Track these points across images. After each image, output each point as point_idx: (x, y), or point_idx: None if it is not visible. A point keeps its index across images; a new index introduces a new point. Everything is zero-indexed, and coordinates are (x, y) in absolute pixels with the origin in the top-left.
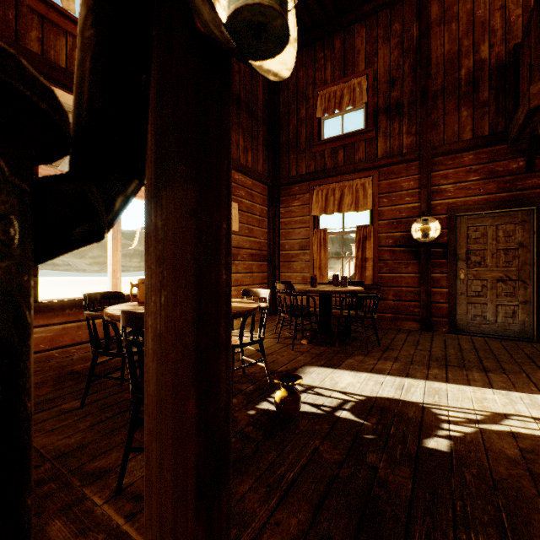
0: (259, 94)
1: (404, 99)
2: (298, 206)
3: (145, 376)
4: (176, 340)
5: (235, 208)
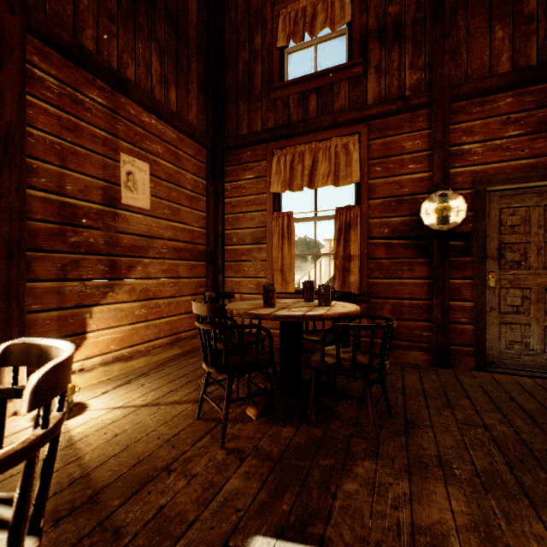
0: (191, 4)
1: (407, 15)
2: (250, 179)
3: None
4: None
5: (144, 171)
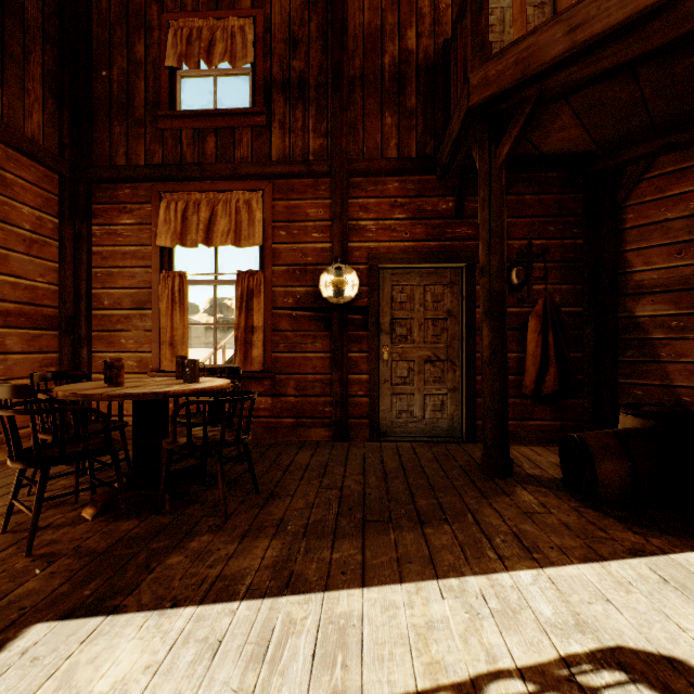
0: None
1: (311, 76)
2: (130, 225)
3: None
4: None
5: None
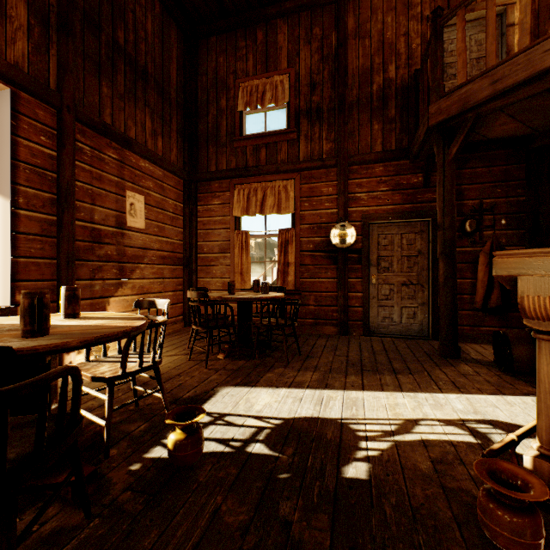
0: (172, 72)
1: (324, 104)
2: (218, 204)
3: None
4: None
5: (141, 201)
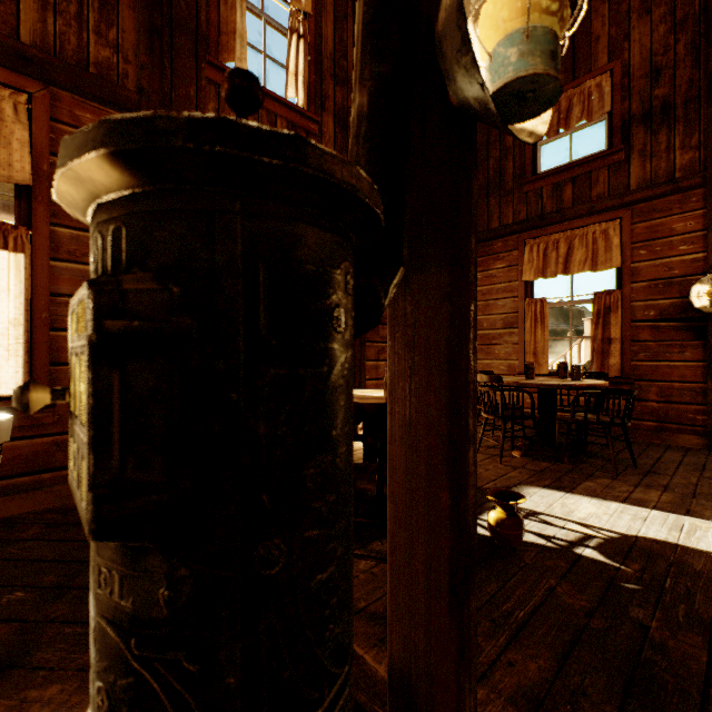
0: None
1: (677, 96)
2: (501, 268)
3: (390, 464)
4: (429, 428)
5: None
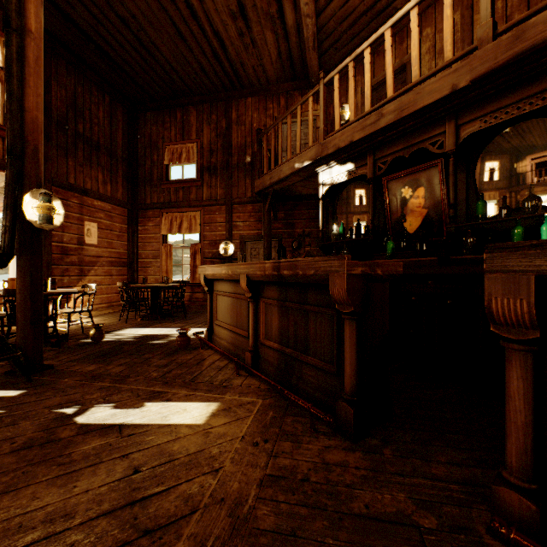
0: (119, 138)
1: (218, 164)
2: (152, 226)
3: (17, 299)
4: (25, 289)
5: (95, 227)
